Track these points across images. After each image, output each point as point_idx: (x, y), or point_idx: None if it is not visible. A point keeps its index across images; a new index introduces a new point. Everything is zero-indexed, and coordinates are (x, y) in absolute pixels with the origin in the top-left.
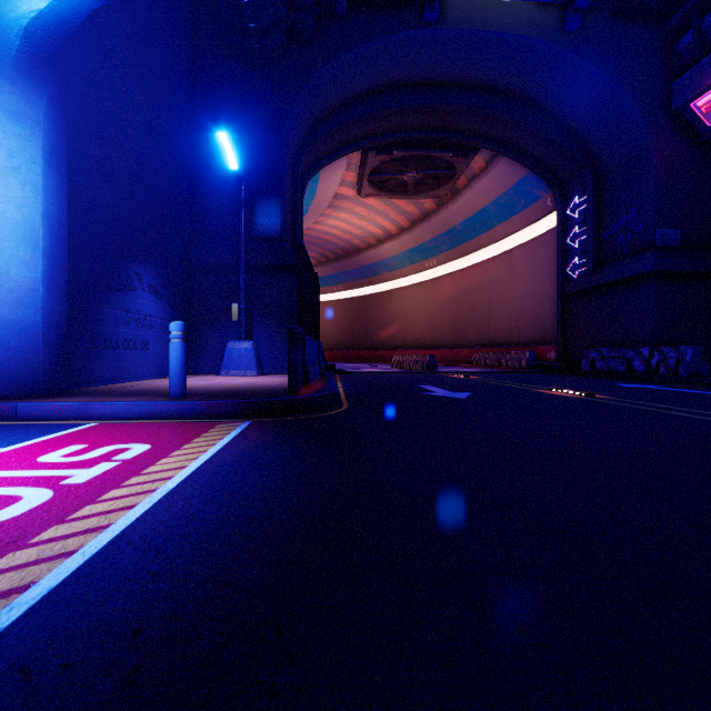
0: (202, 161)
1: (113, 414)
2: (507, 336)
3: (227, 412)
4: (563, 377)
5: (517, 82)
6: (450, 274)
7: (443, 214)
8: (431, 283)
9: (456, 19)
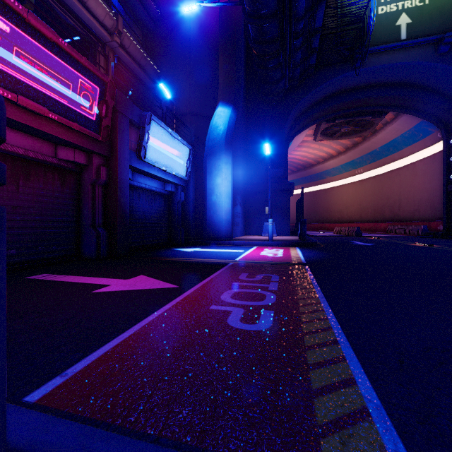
0: (250, 147)
1: (257, 245)
2: (411, 215)
3: (288, 245)
4: (439, 239)
5: (410, 80)
6: (372, 177)
7: (367, 144)
8: (359, 183)
9: (371, 62)
